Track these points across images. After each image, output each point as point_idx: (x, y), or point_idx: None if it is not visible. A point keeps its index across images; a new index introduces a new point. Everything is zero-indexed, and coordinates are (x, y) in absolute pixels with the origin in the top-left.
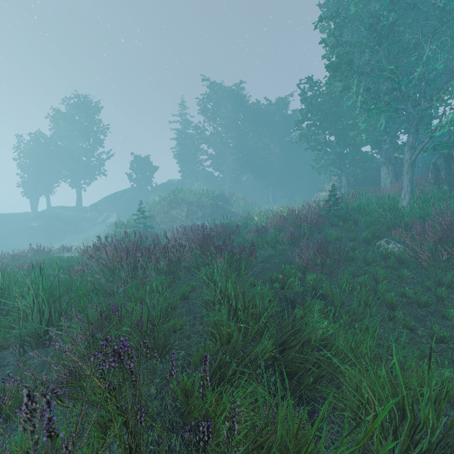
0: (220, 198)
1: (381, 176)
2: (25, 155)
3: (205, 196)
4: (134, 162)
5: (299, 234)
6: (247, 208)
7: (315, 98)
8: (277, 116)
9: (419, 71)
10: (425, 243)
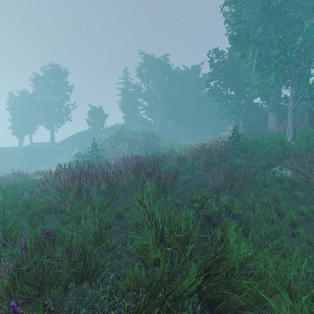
0: (152, 136)
1: (269, 120)
2: (14, 106)
3: (141, 135)
4: (91, 111)
5: (211, 162)
6: (171, 144)
7: (220, 64)
8: (192, 79)
9: (300, 40)
10: None
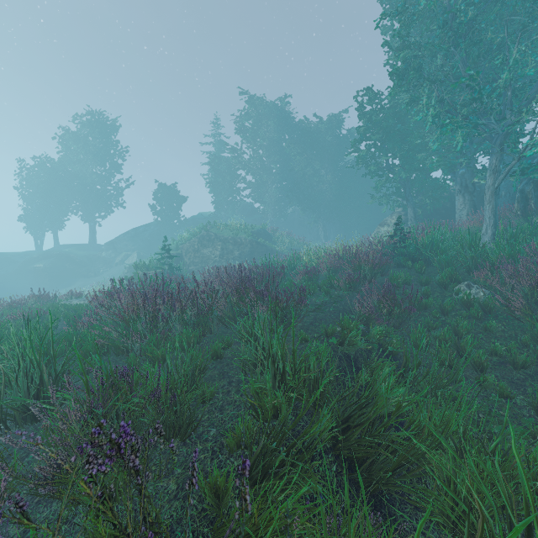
0: (262, 234)
1: (456, 207)
2: (28, 183)
3: (243, 231)
4: (158, 191)
5: (359, 276)
6: (294, 246)
7: (375, 113)
8: (328, 136)
9: (505, 77)
10: (518, 287)
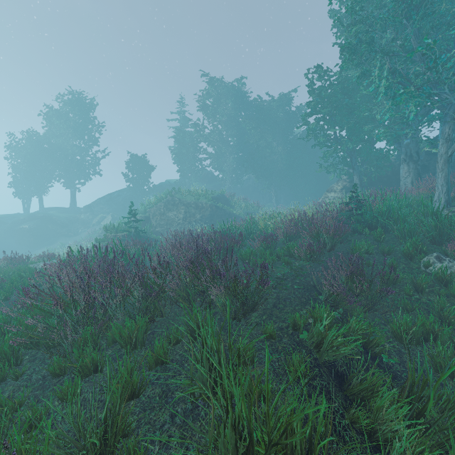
0: (220, 199)
1: (401, 175)
2: (16, 154)
3: (204, 196)
4: (130, 161)
5: (320, 246)
6: (249, 210)
7: (324, 89)
8: (279, 113)
9: None
10: None
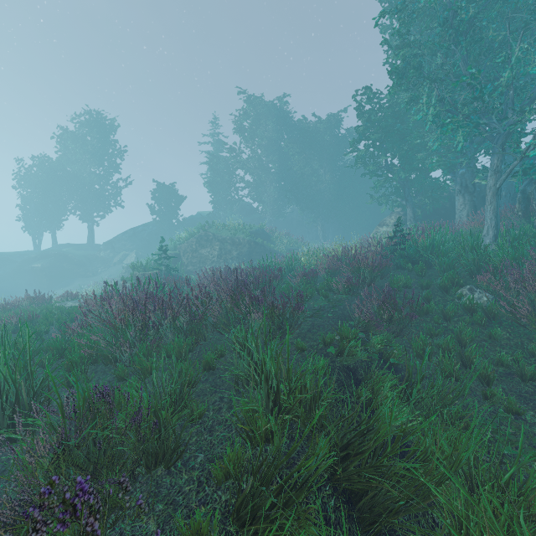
0: (260, 234)
1: (456, 208)
2: (26, 183)
3: (241, 231)
4: (157, 190)
5: (358, 280)
6: (292, 246)
7: (374, 112)
8: (327, 136)
9: (507, 76)
10: (524, 293)
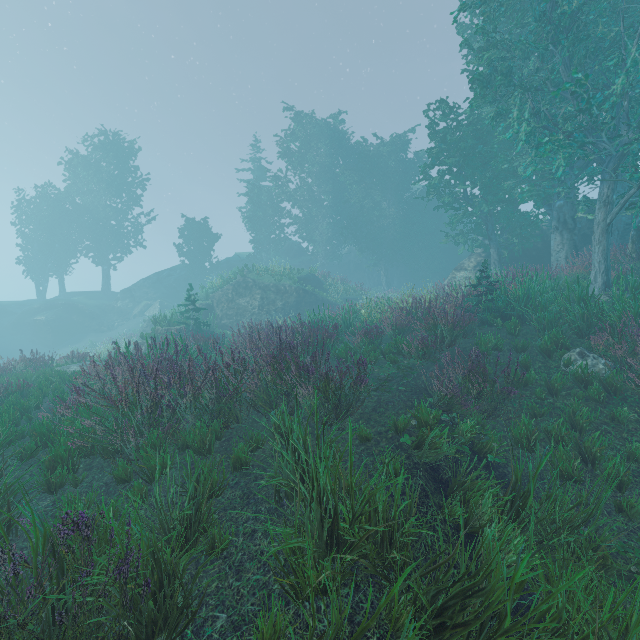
0: (310, 280)
1: (552, 248)
2: (28, 218)
3: (287, 277)
4: (185, 227)
5: (435, 340)
6: (350, 295)
7: (450, 131)
8: (392, 161)
9: (620, 82)
10: None
